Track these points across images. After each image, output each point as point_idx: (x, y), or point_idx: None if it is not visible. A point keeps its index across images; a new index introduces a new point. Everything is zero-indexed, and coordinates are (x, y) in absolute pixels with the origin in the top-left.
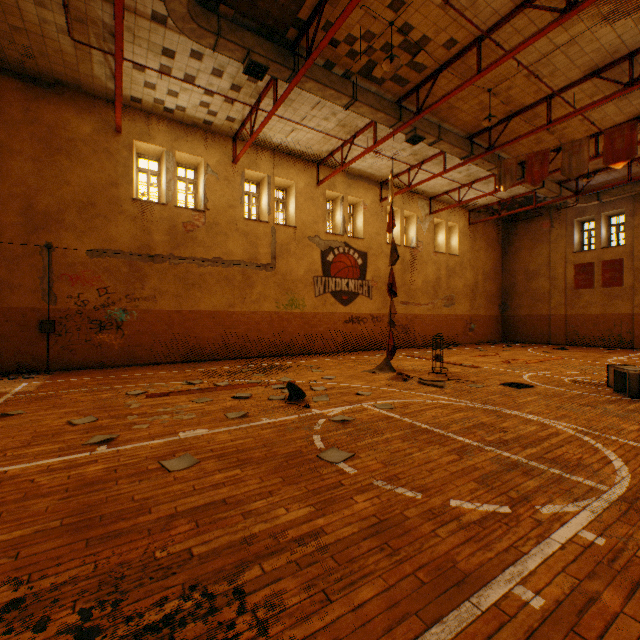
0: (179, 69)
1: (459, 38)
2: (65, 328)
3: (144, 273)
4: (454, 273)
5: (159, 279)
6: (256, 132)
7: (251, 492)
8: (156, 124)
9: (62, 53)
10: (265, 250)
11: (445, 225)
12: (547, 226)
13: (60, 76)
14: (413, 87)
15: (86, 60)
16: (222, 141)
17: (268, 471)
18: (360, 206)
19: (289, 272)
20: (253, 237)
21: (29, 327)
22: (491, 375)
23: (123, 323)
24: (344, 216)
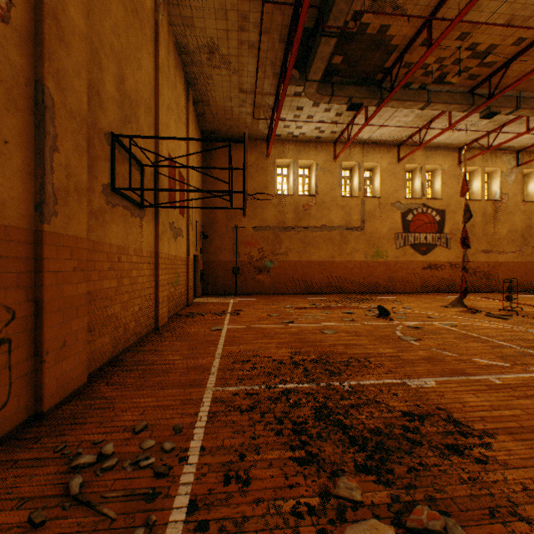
0: (304, 114)
1: (527, 35)
2: (243, 271)
3: (281, 238)
4: None
5: (289, 241)
6: (351, 139)
7: (365, 343)
8: (287, 146)
9: (245, 124)
10: (356, 217)
11: None
12: None
13: (242, 134)
14: (484, 77)
15: (256, 123)
16: (326, 146)
17: (372, 339)
18: (437, 171)
19: (374, 231)
20: (347, 208)
21: (228, 271)
22: None
23: (270, 269)
24: (422, 182)
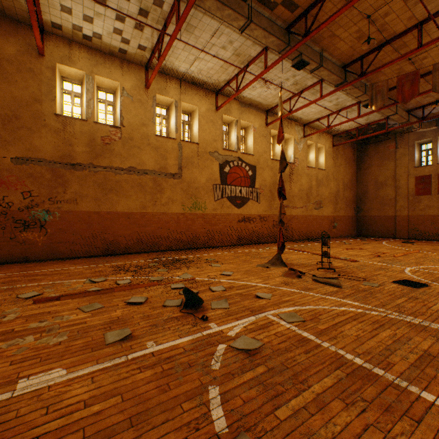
0: None
1: None
2: None
3: (66, 179)
4: (322, 183)
5: (80, 184)
6: (162, 55)
7: None
8: (77, 50)
9: None
10: (173, 162)
11: (315, 146)
12: (393, 147)
13: None
14: (301, 12)
15: None
16: (136, 69)
17: None
18: (250, 129)
19: (193, 180)
20: (163, 151)
21: None
22: (375, 270)
23: (46, 222)
24: (238, 136)
